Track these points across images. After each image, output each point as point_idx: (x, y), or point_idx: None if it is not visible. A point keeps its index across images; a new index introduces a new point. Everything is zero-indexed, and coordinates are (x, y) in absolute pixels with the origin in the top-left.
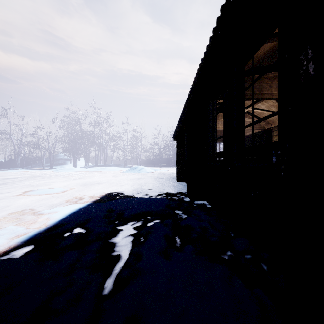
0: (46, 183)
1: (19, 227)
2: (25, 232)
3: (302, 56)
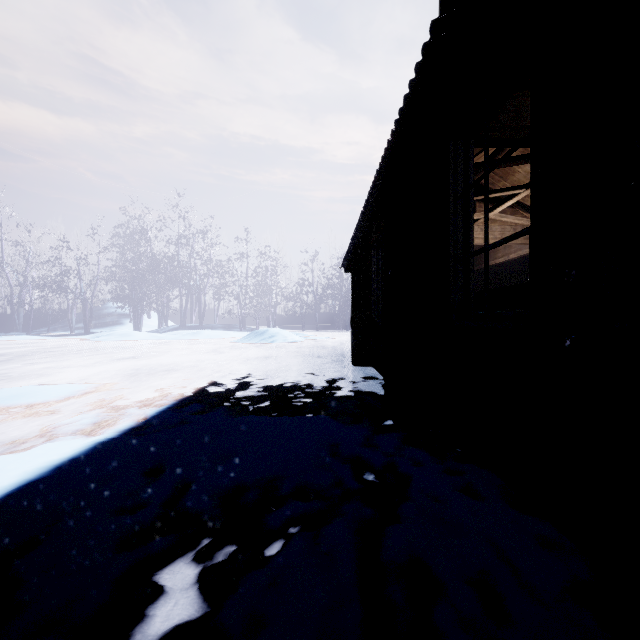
0: (48, 368)
1: None
2: None
3: None
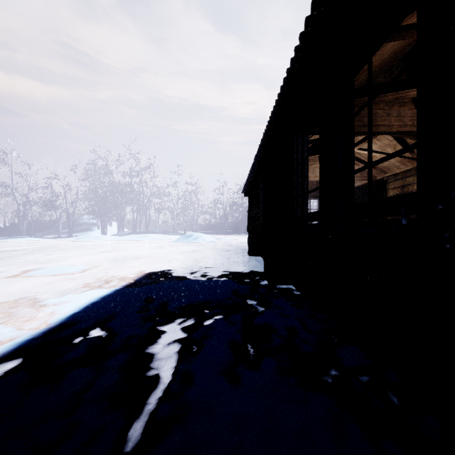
0: (60, 257)
1: (6, 327)
2: (13, 336)
3: None
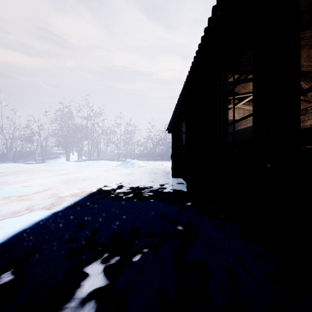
0: (26, 179)
1: None
2: None
3: None
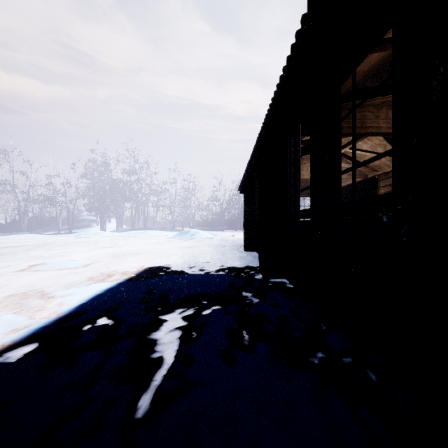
0: (62, 253)
1: (20, 316)
2: (27, 324)
3: (437, 60)
